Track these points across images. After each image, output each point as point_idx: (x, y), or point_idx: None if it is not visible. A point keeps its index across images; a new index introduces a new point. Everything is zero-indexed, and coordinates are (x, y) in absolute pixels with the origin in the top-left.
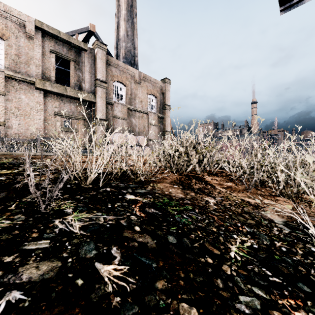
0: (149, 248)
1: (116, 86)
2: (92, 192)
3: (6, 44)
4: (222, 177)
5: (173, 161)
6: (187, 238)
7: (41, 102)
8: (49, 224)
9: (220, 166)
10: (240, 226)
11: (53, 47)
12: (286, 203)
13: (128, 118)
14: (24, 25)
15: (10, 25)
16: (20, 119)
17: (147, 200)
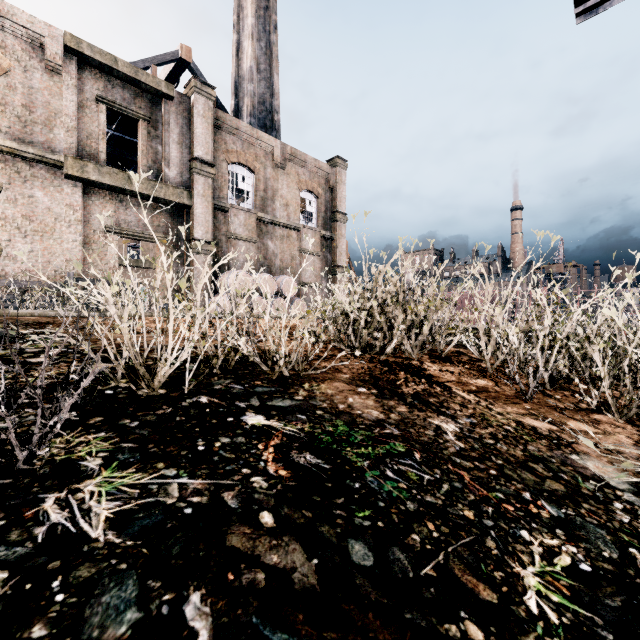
0: (297, 592)
1: (236, 174)
2: (163, 409)
3: (4, 83)
4: (463, 367)
5: (354, 330)
6: (401, 547)
7: (78, 206)
8: (25, 511)
9: (456, 340)
10: (531, 501)
11: (102, 92)
12: (620, 430)
13: (259, 239)
14: (41, 44)
15: (11, 45)
16: (34, 241)
17: (297, 428)
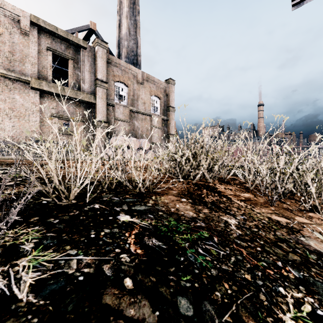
0: None
1: (118, 87)
2: (73, 212)
3: None
4: (236, 186)
5: (179, 167)
6: (209, 301)
7: (37, 103)
8: None
9: (232, 172)
10: (282, 267)
11: (50, 45)
12: None
13: (130, 120)
14: (18, 20)
15: (3, 20)
16: (15, 121)
17: (148, 223)
